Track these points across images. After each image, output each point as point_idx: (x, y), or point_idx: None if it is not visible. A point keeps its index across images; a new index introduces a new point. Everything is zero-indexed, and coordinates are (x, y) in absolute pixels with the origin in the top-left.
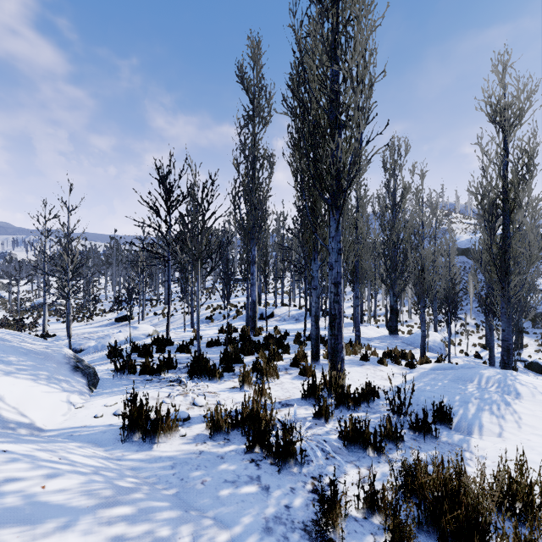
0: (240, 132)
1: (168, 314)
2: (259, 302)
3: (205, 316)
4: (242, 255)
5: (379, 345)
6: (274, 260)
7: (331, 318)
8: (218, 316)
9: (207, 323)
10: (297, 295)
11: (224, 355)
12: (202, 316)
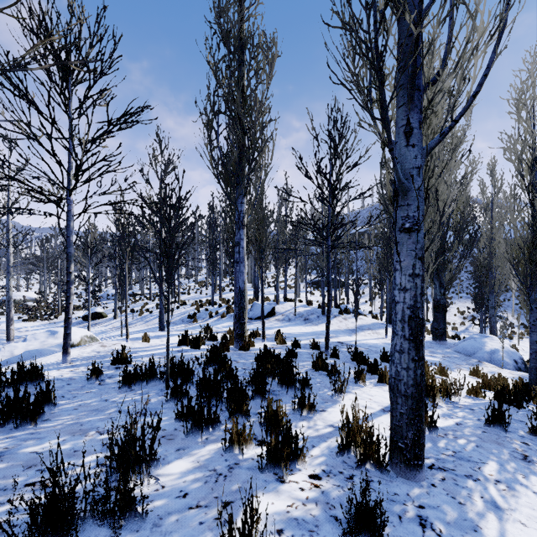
0: (219, 13)
1: (65, 312)
2: (256, 296)
3: (188, 313)
4: (228, 224)
5: (436, 359)
6: (276, 241)
7: None
8: (204, 314)
9: (187, 324)
10: (302, 289)
11: (41, 506)
12: (185, 313)
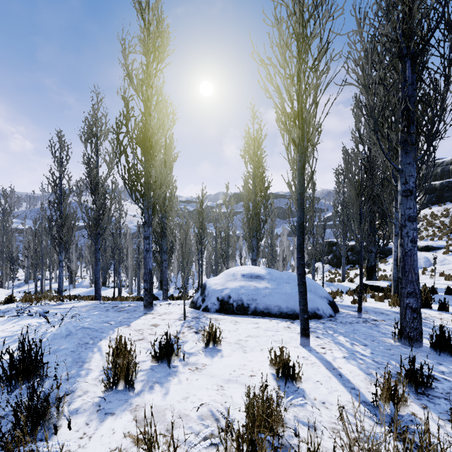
0: None
1: None
2: None
3: None
4: None
5: None
6: None
7: (41, 285)
8: None
9: None
10: None
11: None
12: None
